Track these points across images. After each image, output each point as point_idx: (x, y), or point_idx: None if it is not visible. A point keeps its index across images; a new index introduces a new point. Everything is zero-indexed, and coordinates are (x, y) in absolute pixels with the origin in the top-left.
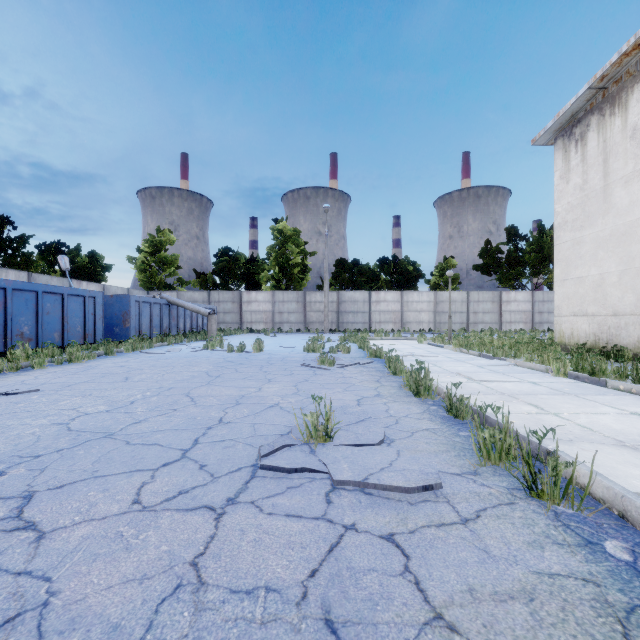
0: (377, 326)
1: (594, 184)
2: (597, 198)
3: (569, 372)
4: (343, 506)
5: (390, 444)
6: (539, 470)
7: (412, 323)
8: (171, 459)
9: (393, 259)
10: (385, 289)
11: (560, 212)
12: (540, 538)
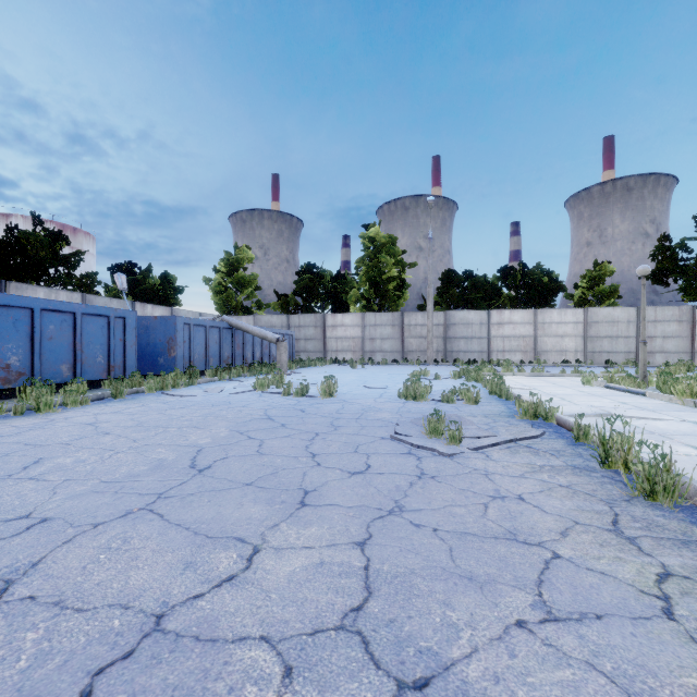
0: (499, 356)
1: None
2: None
3: None
4: None
5: None
6: None
7: (550, 352)
8: None
9: (520, 268)
10: (509, 307)
11: None
12: None
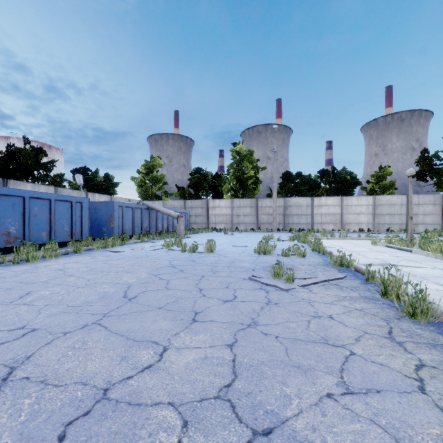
0: (319, 226)
1: None
2: None
3: None
4: None
5: None
6: None
7: (351, 224)
8: None
9: (332, 170)
10: (325, 195)
11: None
12: None
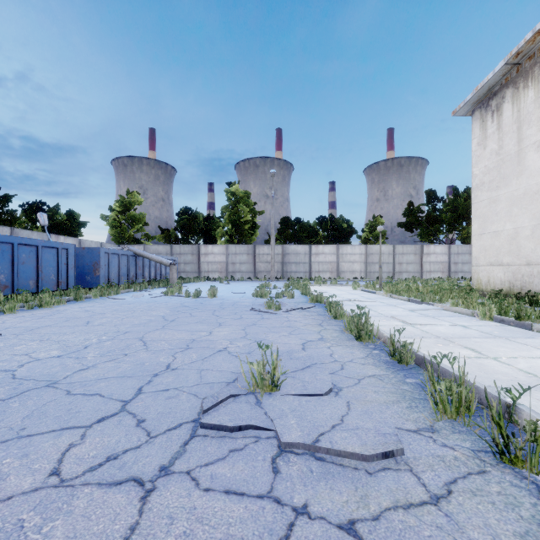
0: (316, 275)
1: (509, 149)
2: (512, 161)
3: (494, 316)
4: (292, 477)
5: (338, 393)
6: (513, 433)
7: (346, 272)
8: (108, 413)
9: (330, 217)
10: (323, 243)
11: (478, 174)
12: (532, 527)
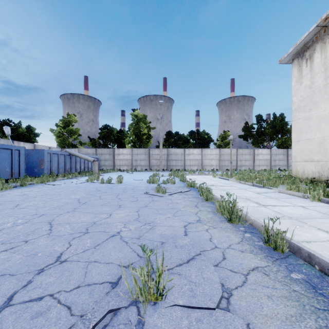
0: (188, 167)
1: (318, 84)
2: (320, 92)
3: (322, 198)
4: None
5: (229, 301)
6: None
7: (207, 166)
8: None
9: (197, 131)
10: (192, 147)
11: (296, 101)
12: None
